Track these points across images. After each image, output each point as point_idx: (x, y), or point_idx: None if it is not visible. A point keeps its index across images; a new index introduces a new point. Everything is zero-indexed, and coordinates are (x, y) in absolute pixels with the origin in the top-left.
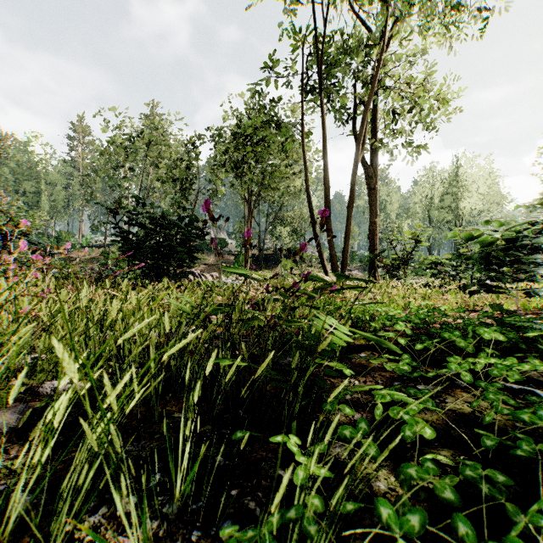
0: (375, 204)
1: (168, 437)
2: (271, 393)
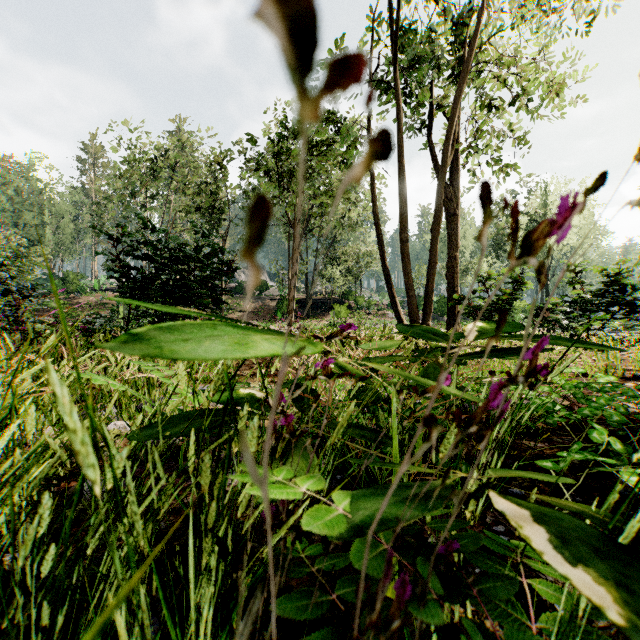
0: (455, 234)
1: None
2: None
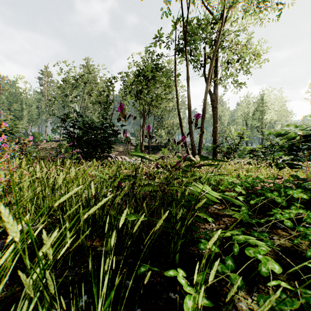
0: (216, 116)
1: (92, 270)
2: (160, 232)
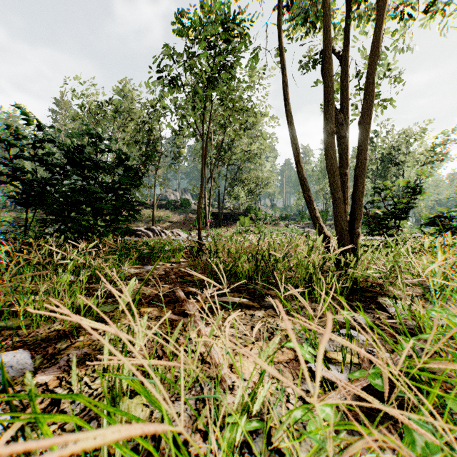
0: (345, 154)
1: None
2: None
